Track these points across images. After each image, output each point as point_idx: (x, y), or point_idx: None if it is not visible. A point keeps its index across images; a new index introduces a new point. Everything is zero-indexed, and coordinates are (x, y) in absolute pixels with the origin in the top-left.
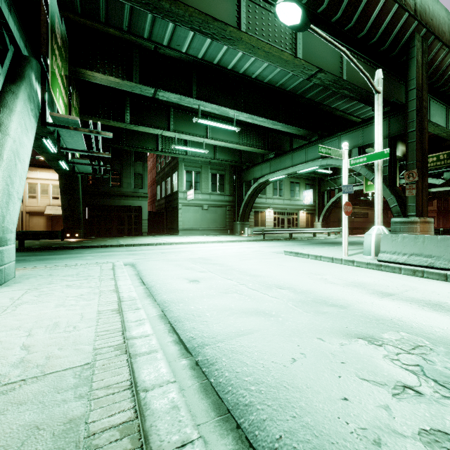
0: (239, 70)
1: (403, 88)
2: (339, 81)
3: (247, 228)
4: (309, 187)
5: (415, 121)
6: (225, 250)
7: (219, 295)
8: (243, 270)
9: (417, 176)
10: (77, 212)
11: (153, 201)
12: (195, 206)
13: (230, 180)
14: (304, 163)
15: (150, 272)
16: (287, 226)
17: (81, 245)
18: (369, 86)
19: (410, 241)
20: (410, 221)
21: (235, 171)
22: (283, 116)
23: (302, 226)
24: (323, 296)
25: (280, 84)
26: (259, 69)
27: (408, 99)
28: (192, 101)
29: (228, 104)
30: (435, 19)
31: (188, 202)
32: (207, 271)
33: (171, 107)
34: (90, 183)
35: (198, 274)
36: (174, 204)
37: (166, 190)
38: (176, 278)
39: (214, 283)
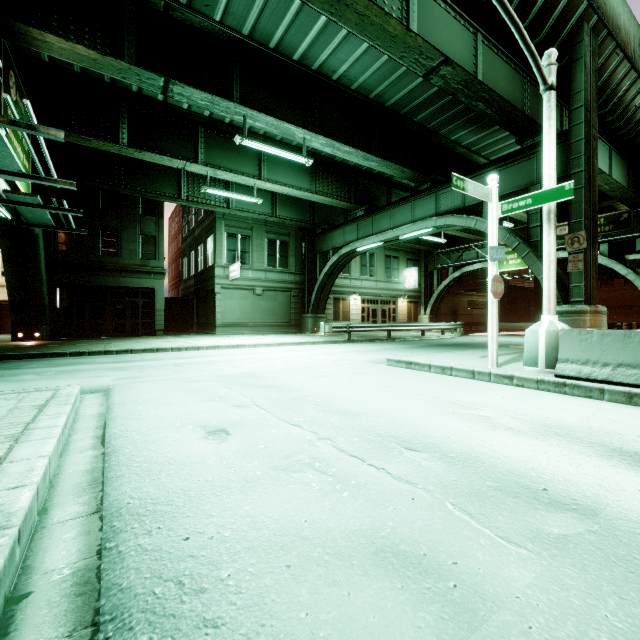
0: (312, 64)
1: (557, 111)
2: (474, 85)
3: (324, 323)
4: (412, 264)
5: (583, 157)
6: (288, 359)
7: (270, 479)
8: (323, 399)
9: (585, 242)
10: (37, 296)
11: (179, 283)
12: (242, 289)
13: (296, 250)
14: (411, 223)
15: (130, 410)
16: (381, 321)
17: (31, 353)
18: (514, 100)
19: (616, 341)
20: (575, 310)
21: (305, 237)
22: (380, 147)
23: (402, 321)
24: (513, 470)
25: (376, 95)
26: (345, 64)
27: (572, 123)
28: (232, 108)
29: (294, 119)
30: (609, 4)
31: (231, 283)
32: (250, 403)
33: (200, 126)
34: (64, 249)
35: (231, 413)
36: (208, 286)
37: (197, 265)
38: (181, 424)
39: (261, 438)
